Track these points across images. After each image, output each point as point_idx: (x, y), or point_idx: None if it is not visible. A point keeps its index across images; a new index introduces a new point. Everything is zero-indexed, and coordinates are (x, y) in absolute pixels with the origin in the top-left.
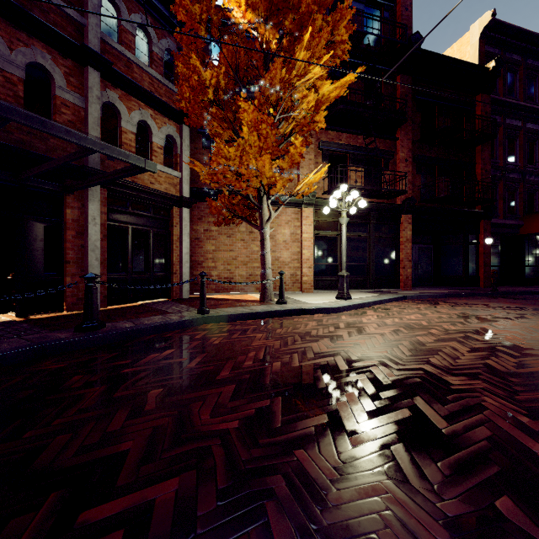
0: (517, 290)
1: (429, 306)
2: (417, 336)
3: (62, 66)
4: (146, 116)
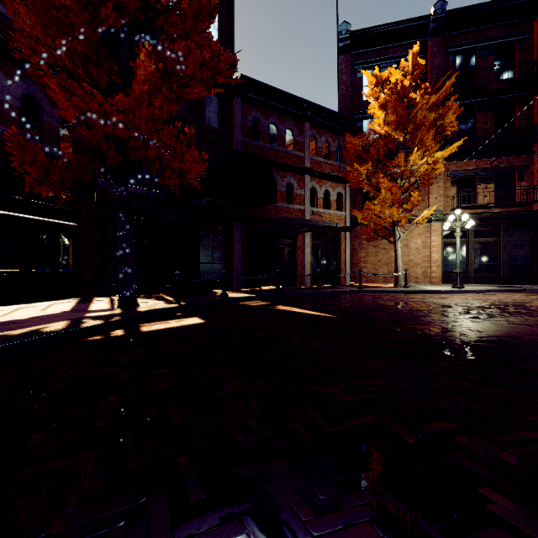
0: None
1: (530, 295)
2: (472, 301)
3: (296, 179)
4: (328, 187)
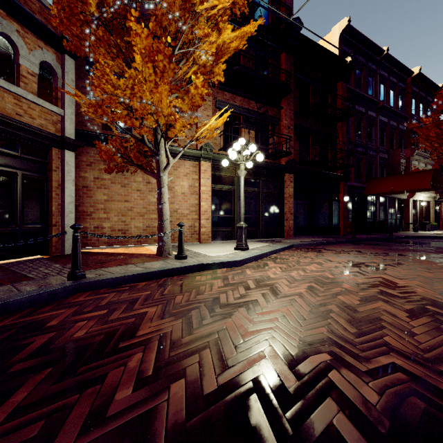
0: (367, 237)
1: (318, 255)
2: (337, 295)
3: None
4: (10, 30)
